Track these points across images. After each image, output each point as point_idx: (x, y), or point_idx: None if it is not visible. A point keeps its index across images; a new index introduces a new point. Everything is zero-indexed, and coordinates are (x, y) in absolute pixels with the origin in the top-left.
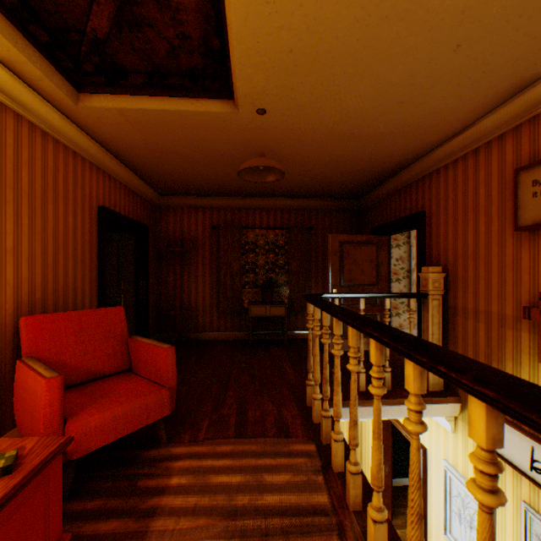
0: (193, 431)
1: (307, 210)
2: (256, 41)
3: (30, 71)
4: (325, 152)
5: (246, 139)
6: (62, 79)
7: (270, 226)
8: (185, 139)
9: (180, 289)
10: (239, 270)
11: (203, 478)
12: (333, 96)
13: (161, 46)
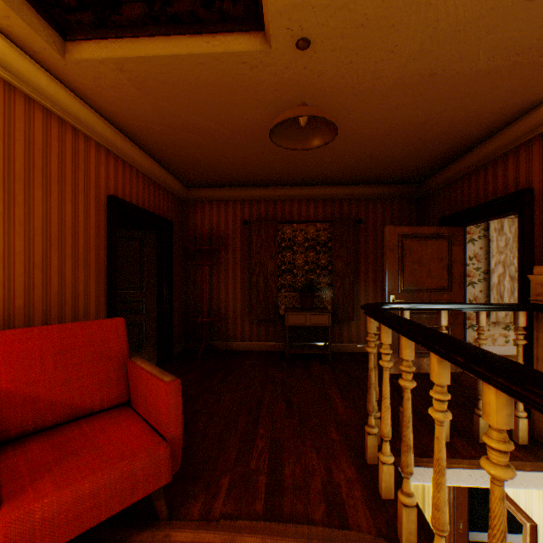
0: (207, 497)
1: (354, 200)
2: None
3: None
4: (386, 112)
5: (281, 99)
6: (36, 16)
7: (309, 220)
8: (204, 104)
9: (208, 292)
10: (274, 270)
11: None
12: None
13: None
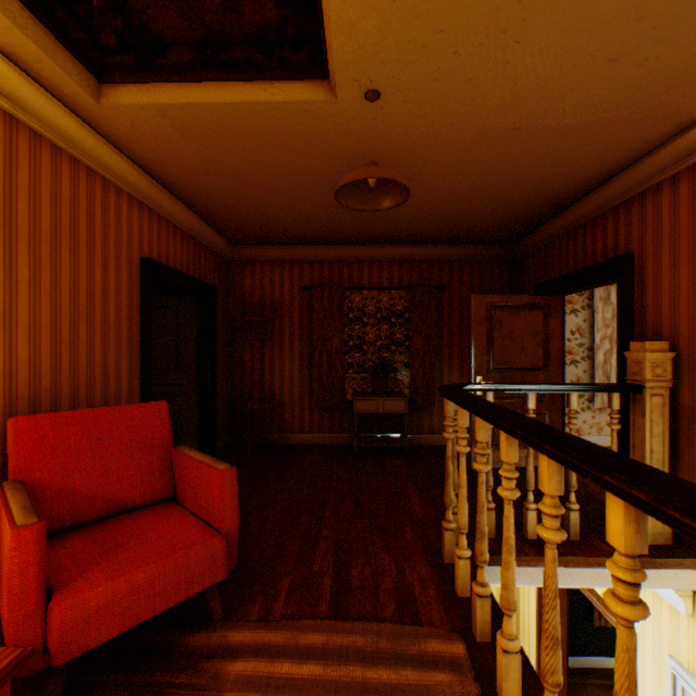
0: (266, 600)
1: (436, 262)
2: None
3: (20, 44)
4: (469, 166)
5: (348, 149)
6: (71, 58)
7: (383, 286)
8: (259, 153)
9: (259, 373)
10: (340, 347)
11: None
12: (493, 56)
13: None
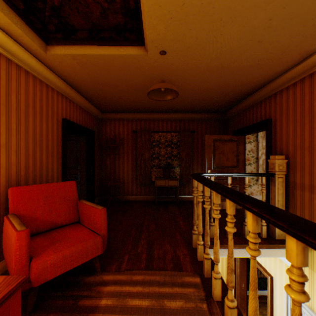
0: (118, 263)
1: (191, 120)
2: None
3: (14, 30)
4: (204, 81)
5: (153, 74)
6: (35, 35)
7: (168, 131)
8: (114, 74)
9: (113, 169)
10: (149, 157)
11: (122, 300)
12: (212, 39)
13: (96, 9)
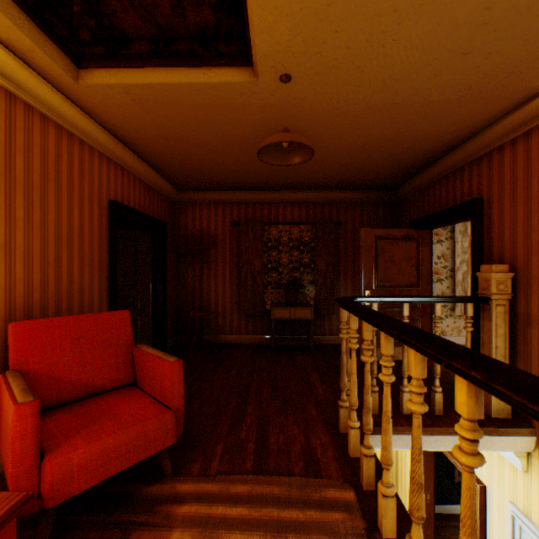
0: (205, 460)
1: (335, 204)
2: None
3: (18, 39)
4: (359, 131)
5: (267, 118)
6: (56, 49)
7: (294, 222)
8: (199, 121)
9: (199, 289)
10: (261, 269)
11: (211, 534)
12: (376, 50)
13: None
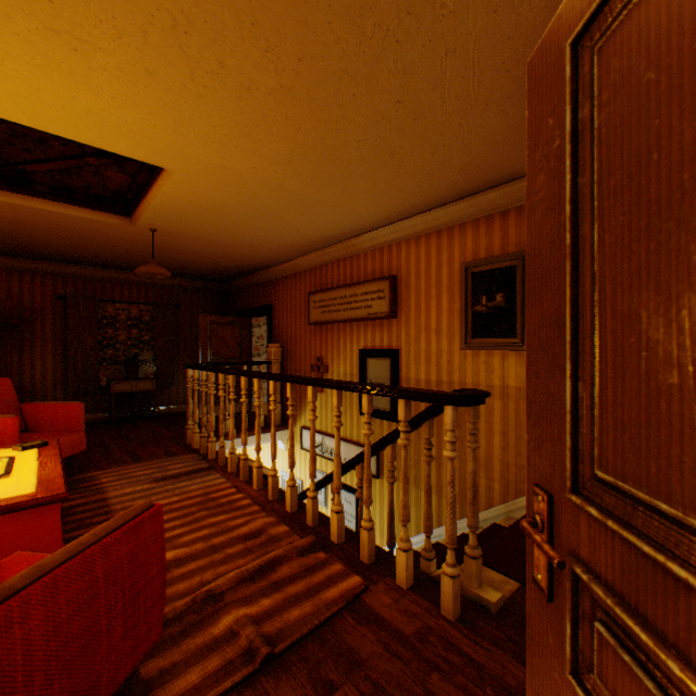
0: (99, 467)
1: (176, 288)
2: (165, 211)
3: None
4: (199, 254)
5: (132, 238)
6: None
7: (134, 301)
8: (68, 227)
9: (7, 369)
10: (96, 345)
11: (126, 475)
12: (209, 235)
13: (81, 183)
